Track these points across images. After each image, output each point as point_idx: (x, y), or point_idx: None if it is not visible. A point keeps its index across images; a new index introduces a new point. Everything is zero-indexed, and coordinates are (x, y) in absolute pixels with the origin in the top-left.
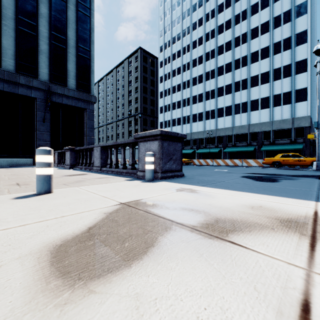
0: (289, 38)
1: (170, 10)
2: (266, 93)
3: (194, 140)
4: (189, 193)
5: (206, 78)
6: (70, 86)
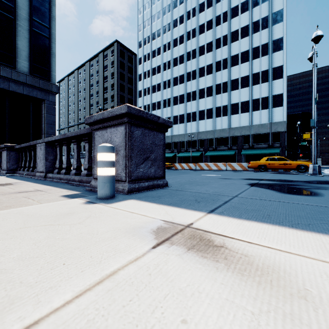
0: (267, 44)
1: (150, 4)
2: (246, 97)
3: (175, 143)
4: (197, 254)
5: (187, 78)
6: (21, 68)
